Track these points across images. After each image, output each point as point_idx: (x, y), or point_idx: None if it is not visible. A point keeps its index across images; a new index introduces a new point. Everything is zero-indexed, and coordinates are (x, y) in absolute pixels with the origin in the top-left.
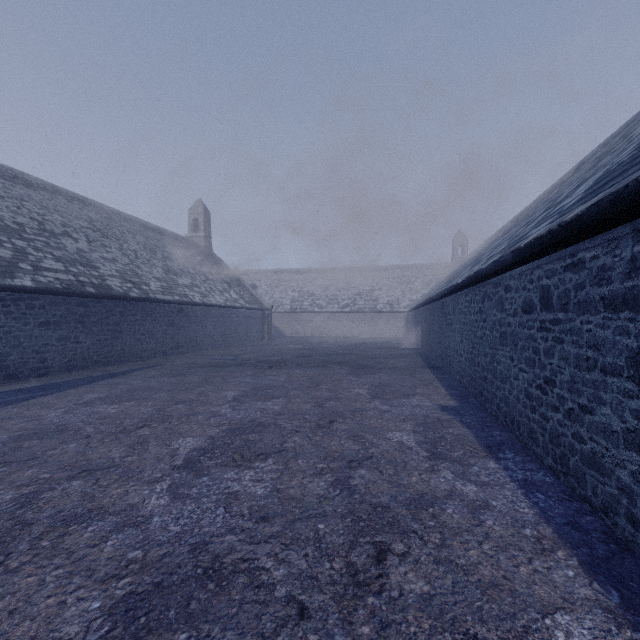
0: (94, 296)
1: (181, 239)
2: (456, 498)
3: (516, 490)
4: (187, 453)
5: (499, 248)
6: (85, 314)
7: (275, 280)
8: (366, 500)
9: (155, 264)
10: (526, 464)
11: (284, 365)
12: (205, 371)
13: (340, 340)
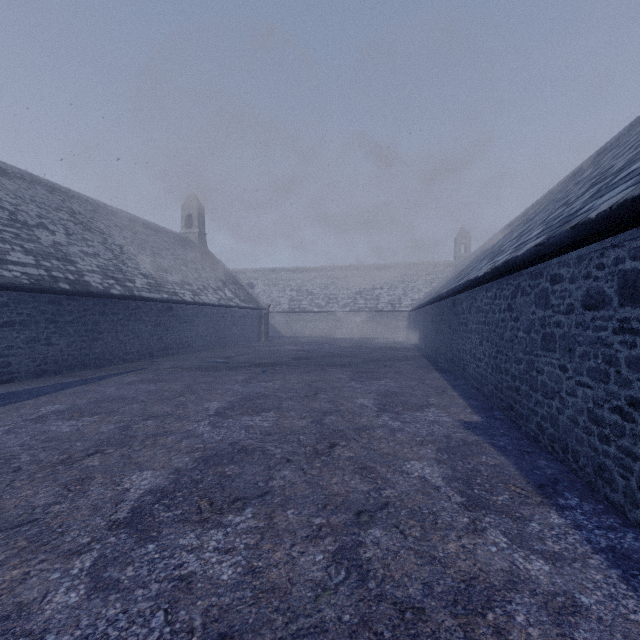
0: (68, 293)
1: (174, 235)
2: (523, 588)
3: (608, 570)
4: (138, 498)
5: (530, 234)
6: (58, 313)
7: (273, 279)
8: (387, 593)
9: (143, 260)
10: (602, 517)
11: (279, 369)
12: (191, 376)
13: (340, 341)
